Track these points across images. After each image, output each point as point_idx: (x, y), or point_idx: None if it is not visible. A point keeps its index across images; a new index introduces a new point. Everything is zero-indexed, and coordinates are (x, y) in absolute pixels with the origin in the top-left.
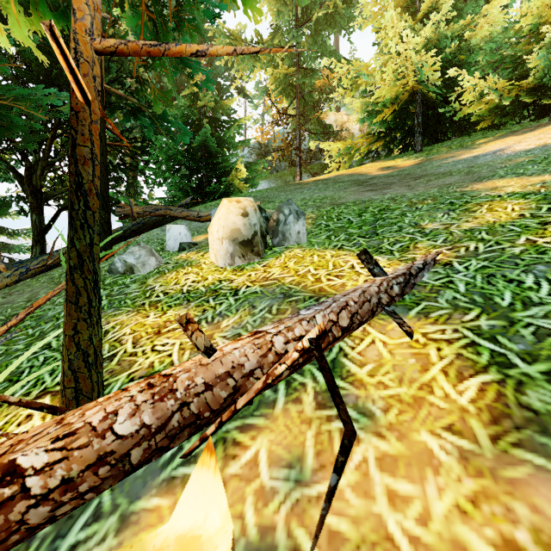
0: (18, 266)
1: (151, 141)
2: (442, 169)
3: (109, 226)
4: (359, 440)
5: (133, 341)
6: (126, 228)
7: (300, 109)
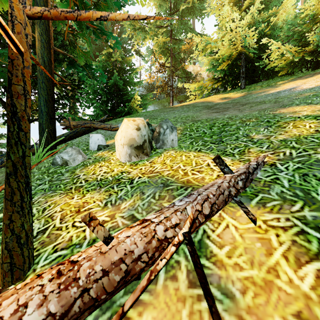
0: (0, 157)
1: (84, 81)
2: (259, 99)
3: (54, 134)
4: None
5: (60, 217)
6: (66, 135)
7: (173, 63)
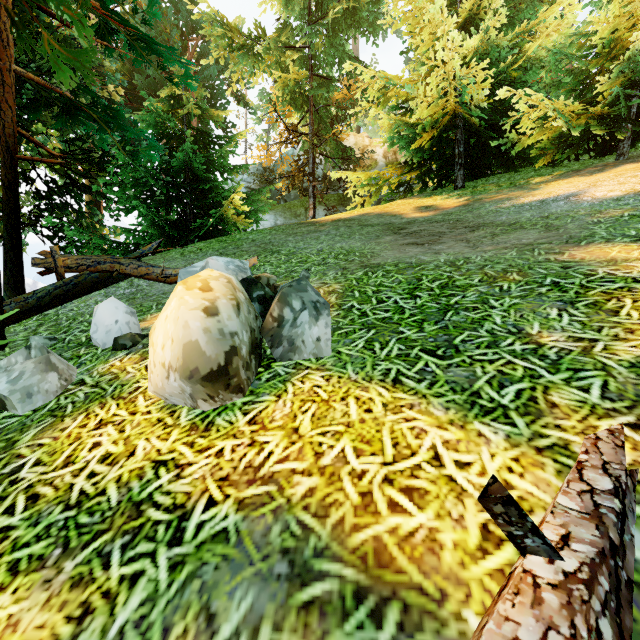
0: None
1: (114, 156)
2: (504, 216)
3: None
4: None
5: None
6: (44, 293)
7: (314, 127)
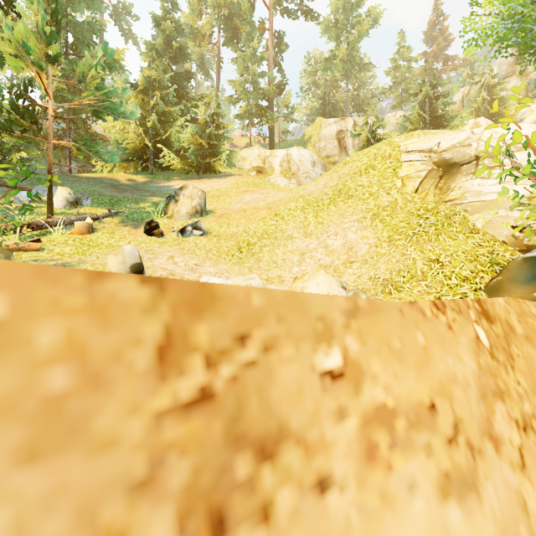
0: None
1: None
2: (150, 188)
3: None
4: (104, 224)
5: None
6: None
7: (70, 114)
